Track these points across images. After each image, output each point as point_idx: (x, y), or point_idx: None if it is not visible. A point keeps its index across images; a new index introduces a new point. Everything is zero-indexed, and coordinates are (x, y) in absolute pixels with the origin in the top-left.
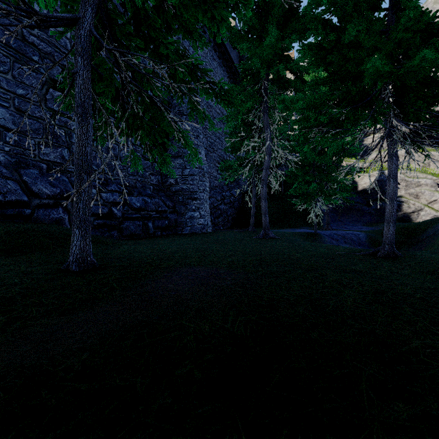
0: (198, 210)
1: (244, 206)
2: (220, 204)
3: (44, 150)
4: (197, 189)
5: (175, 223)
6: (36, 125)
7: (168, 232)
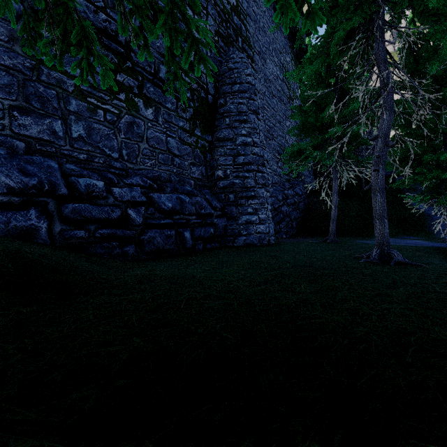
0: (256, 213)
1: (312, 208)
2: (282, 205)
3: (20, 120)
4: (254, 184)
5: (225, 231)
6: (4, 78)
7: (214, 245)
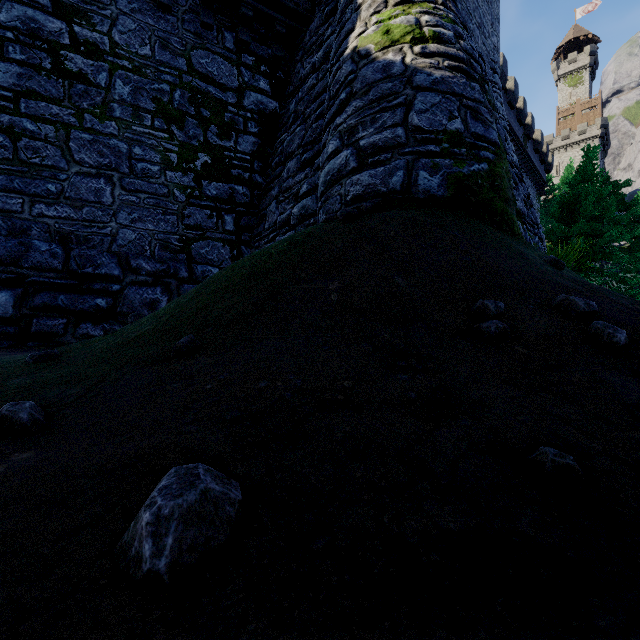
0: None
1: None
2: None
3: None
4: None
5: None
6: None
7: None
